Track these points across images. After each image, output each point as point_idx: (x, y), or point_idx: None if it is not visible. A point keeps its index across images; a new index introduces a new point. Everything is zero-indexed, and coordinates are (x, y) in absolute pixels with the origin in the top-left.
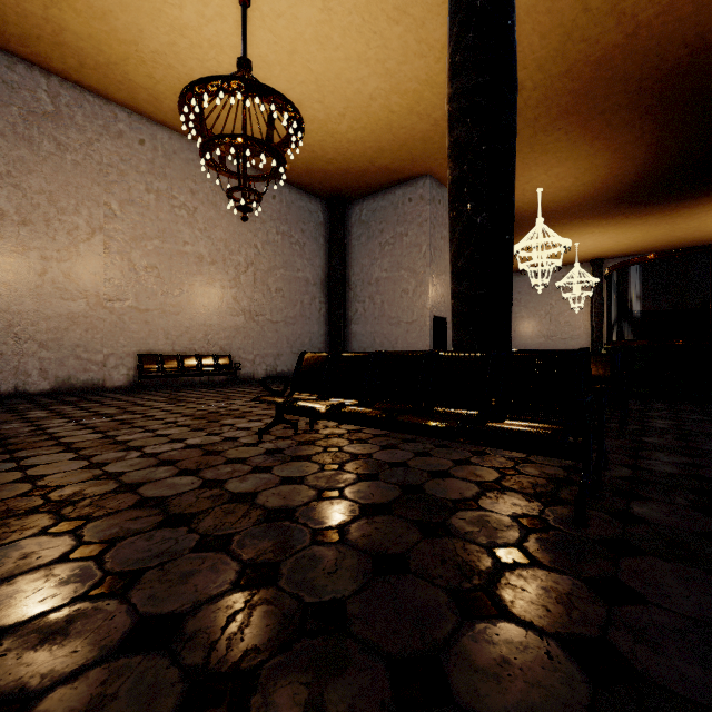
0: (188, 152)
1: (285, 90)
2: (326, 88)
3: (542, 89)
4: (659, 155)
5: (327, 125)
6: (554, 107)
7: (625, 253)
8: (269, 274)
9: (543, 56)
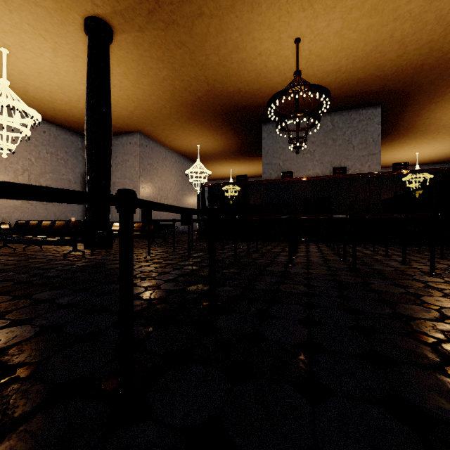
0: None
1: (40, 86)
2: (65, 89)
3: (174, 109)
4: (239, 139)
5: (71, 103)
6: (184, 116)
7: (256, 175)
8: (41, 176)
9: (167, 98)
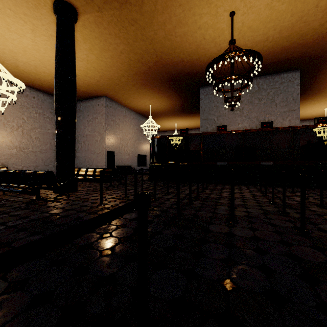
0: None
1: (26, 61)
2: (45, 63)
3: (131, 77)
4: (182, 100)
5: (52, 75)
6: (138, 82)
7: (194, 128)
8: (31, 131)
9: (125, 68)
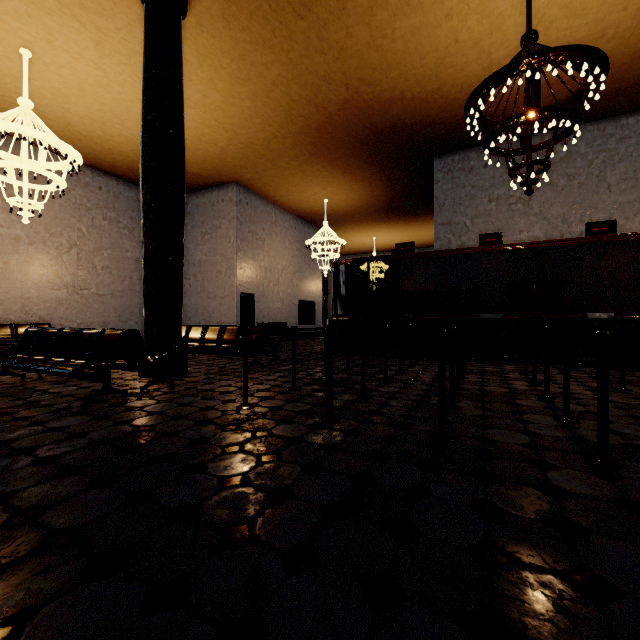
0: (3, 147)
1: (86, 113)
2: (122, 116)
3: (290, 139)
4: (392, 186)
5: (134, 140)
6: (305, 150)
7: None
8: (95, 254)
9: (279, 120)
